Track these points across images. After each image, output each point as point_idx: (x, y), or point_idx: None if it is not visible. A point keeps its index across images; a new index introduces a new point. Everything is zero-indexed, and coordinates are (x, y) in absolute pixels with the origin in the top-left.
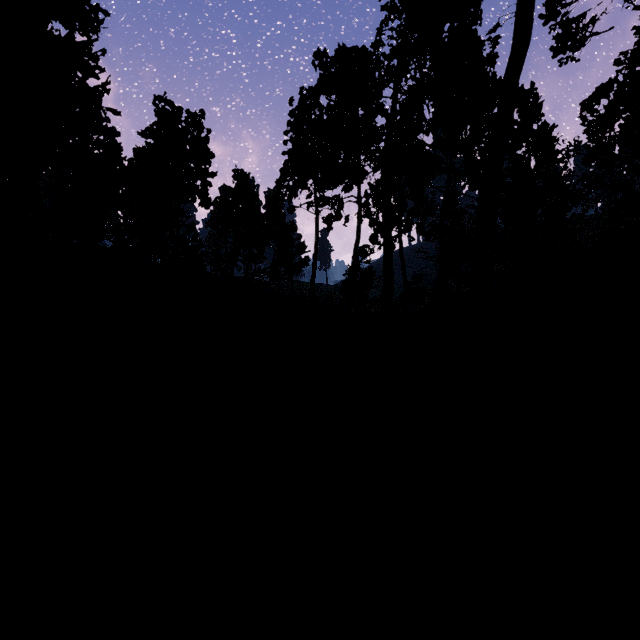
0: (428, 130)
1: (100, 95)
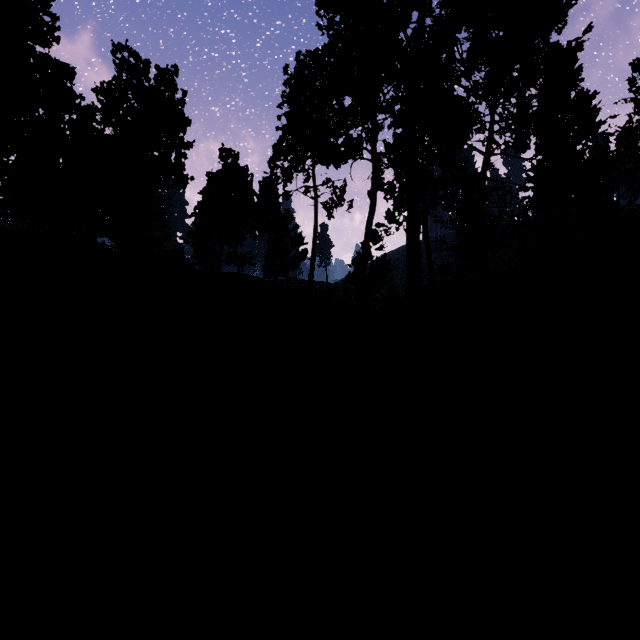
0: (460, 75)
1: (47, 44)
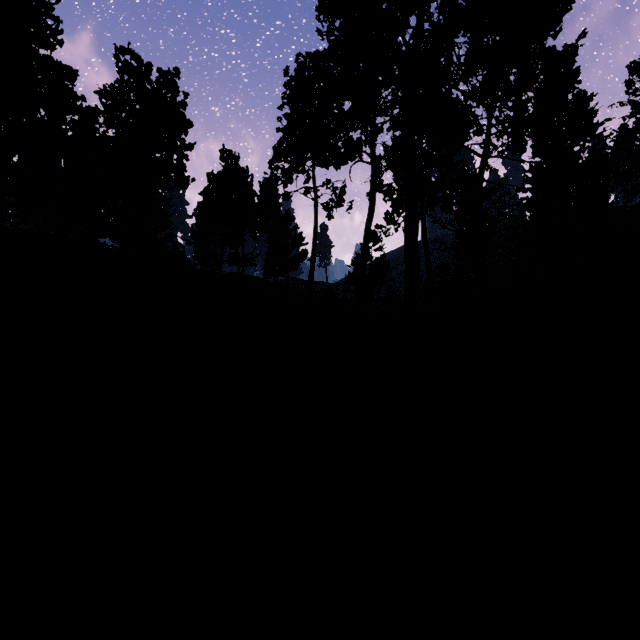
0: (458, 79)
1: (50, 47)
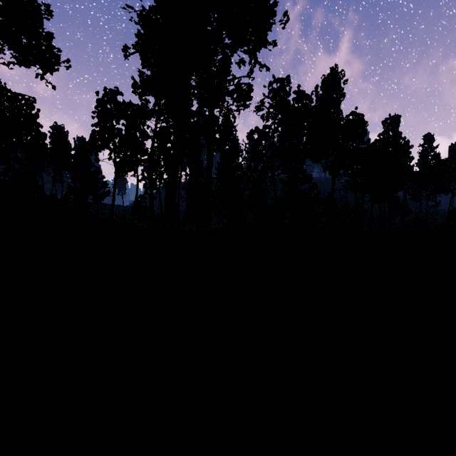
0: None
1: None
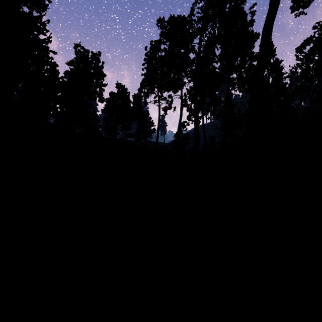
0: (217, 61)
1: (46, 43)
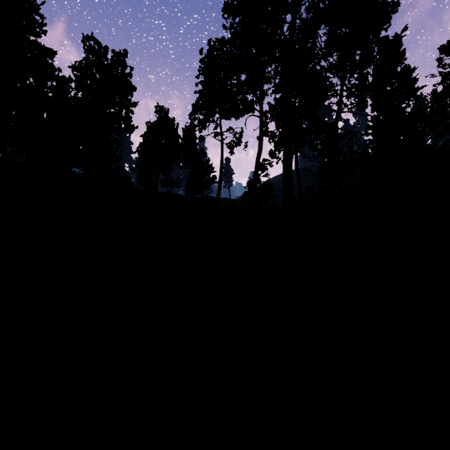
0: (320, 58)
1: (38, 35)
